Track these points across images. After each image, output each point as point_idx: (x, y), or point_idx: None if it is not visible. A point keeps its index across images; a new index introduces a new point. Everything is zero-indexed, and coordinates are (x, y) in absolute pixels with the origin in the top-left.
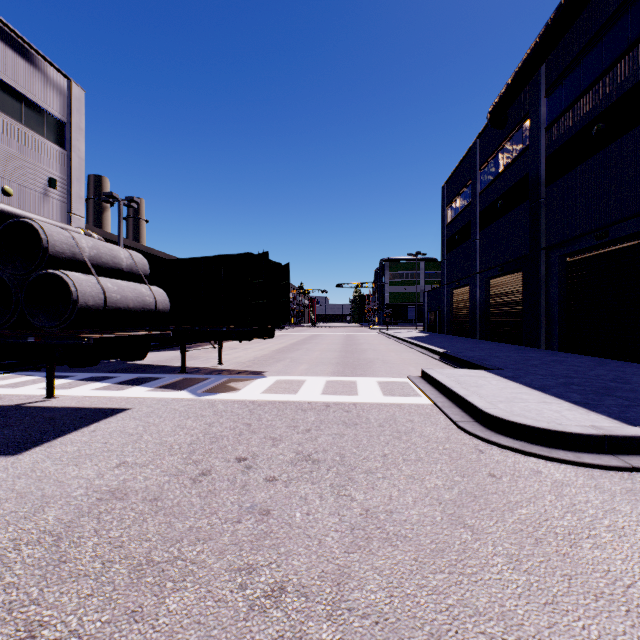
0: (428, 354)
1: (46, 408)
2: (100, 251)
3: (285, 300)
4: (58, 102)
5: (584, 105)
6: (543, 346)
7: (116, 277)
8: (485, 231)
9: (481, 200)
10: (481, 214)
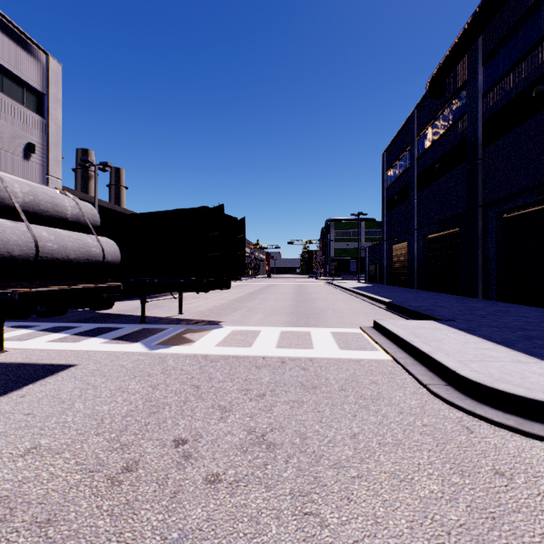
0: (374, 303)
1: None
2: (38, 198)
3: (241, 253)
4: (37, 74)
5: (523, 70)
6: (480, 296)
7: (59, 227)
8: (423, 192)
9: (419, 164)
10: (419, 177)
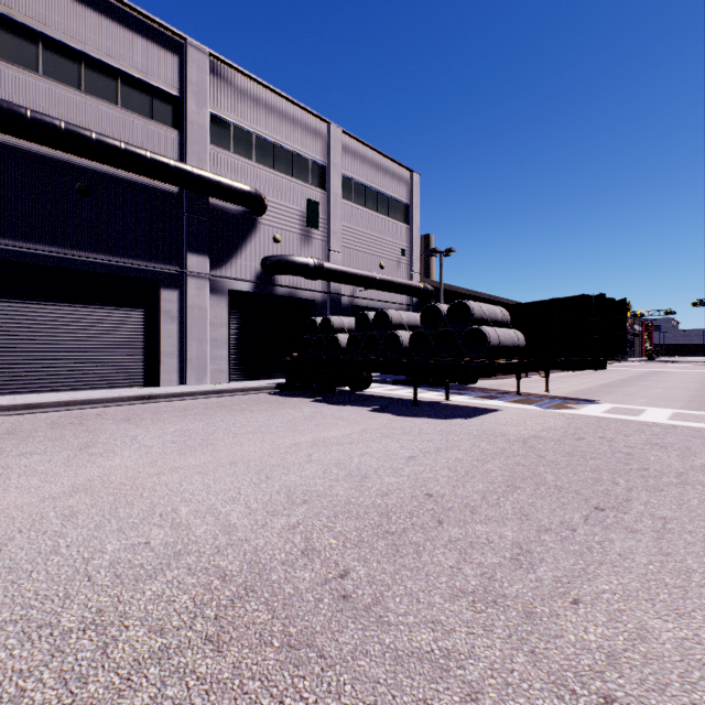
0: None
1: (451, 404)
2: (489, 311)
3: (620, 334)
4: (405, 192)
5: None
6: None
7: (494, 326)
8: None
9: None
10: None
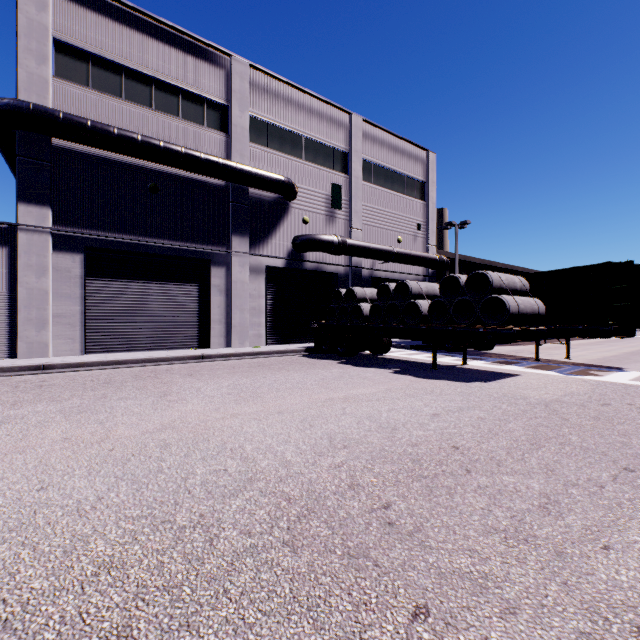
0: None
1: (469, 368)
2: (508, 281)
3: None
4: (421, 170)
5: None
6: None
7: (513, 294)
8: None
9: None
10: None
